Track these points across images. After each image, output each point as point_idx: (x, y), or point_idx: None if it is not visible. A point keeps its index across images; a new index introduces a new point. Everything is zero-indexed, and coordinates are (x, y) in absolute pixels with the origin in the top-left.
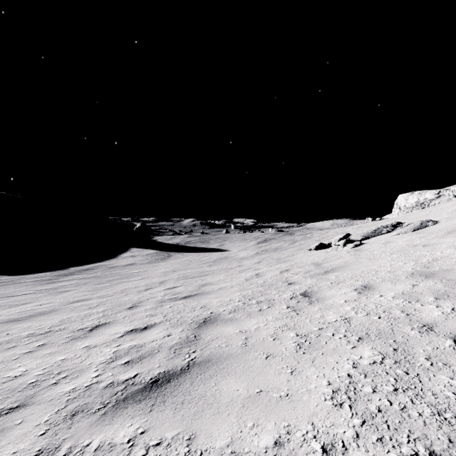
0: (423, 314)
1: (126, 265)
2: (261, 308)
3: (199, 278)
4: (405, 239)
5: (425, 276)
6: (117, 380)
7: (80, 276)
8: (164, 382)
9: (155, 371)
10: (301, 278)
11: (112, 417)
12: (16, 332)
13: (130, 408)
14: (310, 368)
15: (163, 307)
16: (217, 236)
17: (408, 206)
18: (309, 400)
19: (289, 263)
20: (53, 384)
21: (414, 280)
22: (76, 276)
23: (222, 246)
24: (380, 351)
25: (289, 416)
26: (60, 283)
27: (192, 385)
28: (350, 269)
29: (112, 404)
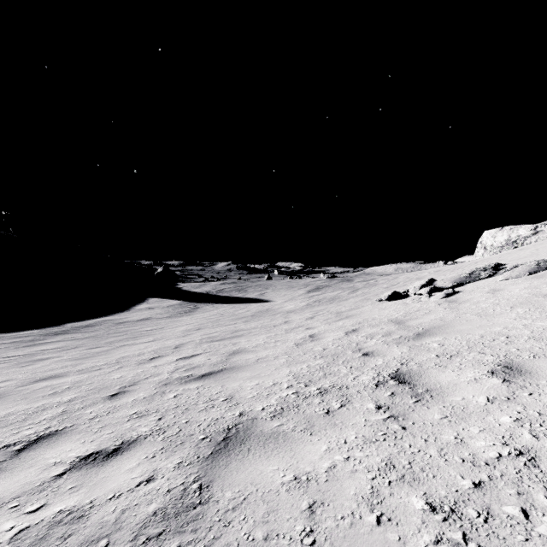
0: None
1: (139, 320)
2: (330, 408)
3: (230, 341)
4: (521, 285)
5: None
6: None
7: (74, 336)
8: None
9: None
10: (381, 345)
11: None
12: None
13: None
14: None
15: (164, 396)
16: (257, 283)
17: (496, 245)
18: None
19: (355, 319)
20: None
21: None
22: (69, 335)
23: (263, 296)
24: None
25: None
26: (43, 346)
27: None
28: (458, 332)
29: None
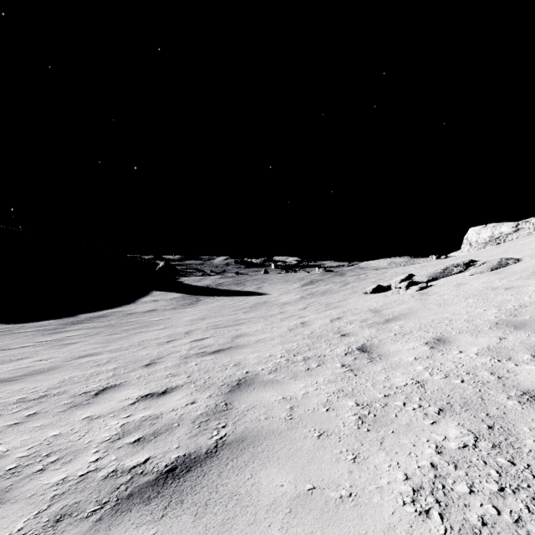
0: (520, 377)
1: (146, 311)
2: (309, 367)
3: (233, 328)
4: (481, 280)
5: (513, 327)
6: (122, 467)
7: (90, 325)
8: (183, 472)
9: (173, 454)
10: (356, 329)
11: (109, 525)
12: (4, 396)
13: (135, 511)
14: (378, 453)
15: (188, 364)
16: (255, 277)
17: (480, 241)
18: (381, 503)
19: (341, 309)
20: (37, 471)
21: (500, 331)
22: (86, 324)
23: (260, 289)
24: (470, 429)
25: (355, 530)
26: (67, 333)
27: (220, 476)
28: (417, 317)
29: (111, 504)
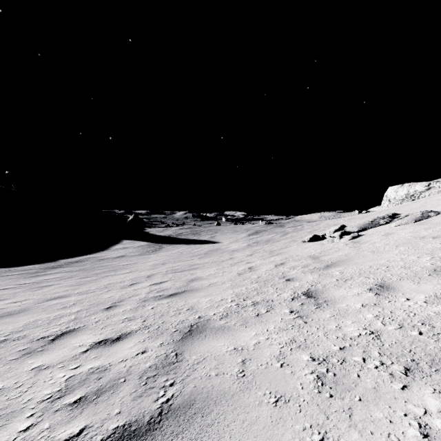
0: None
1: (116, 257)
2: (259, 313)
3: (189, 272)
4: (407, 230)
5: None
6: None
7: (67, 269)
8: None
9: (111, 423)
10: (299, 274)
11: None
12: None
13: None
14: (350, 433)
15: (145, 308)
16: (209, 228)
17: (398, 198)
18: None
19: (283, 256)
20: None
21: None
22: (64, 268)
23: (213, 238)
24: None
25: None
26: (45, 276)
27: None
28: (355, 264)
29: None
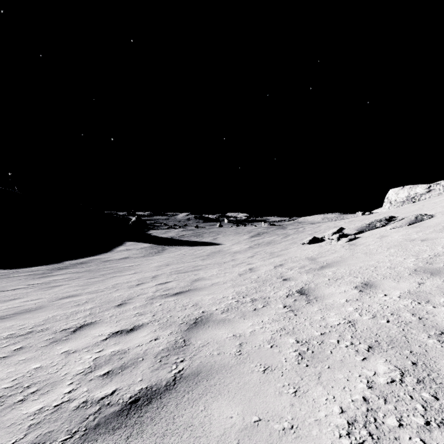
0: (438, 318)
1: (120, 259)
2: (256, 308)
3: (192, 273)
4: (400, 233)
5: (430, 273)
6: (92, 398)
7: (73, 270)
8: (144, 403)
9: (136, 386)
10: (296, 274)
11: None
12: None
13: (101, 441)
14: (316, 387)
15: (153, 305)
16: (211, 230)
17: (399, 200)
18: (320, 435)
19: (283, 257)
20: (18, 401)
21: (418, 277)
22: (70, 269)
23: (216, 240)
24: (396, 365)
25: None
26: (53, 277)
27: (177, 407)
28: (347, 265)
29: (80, 433)
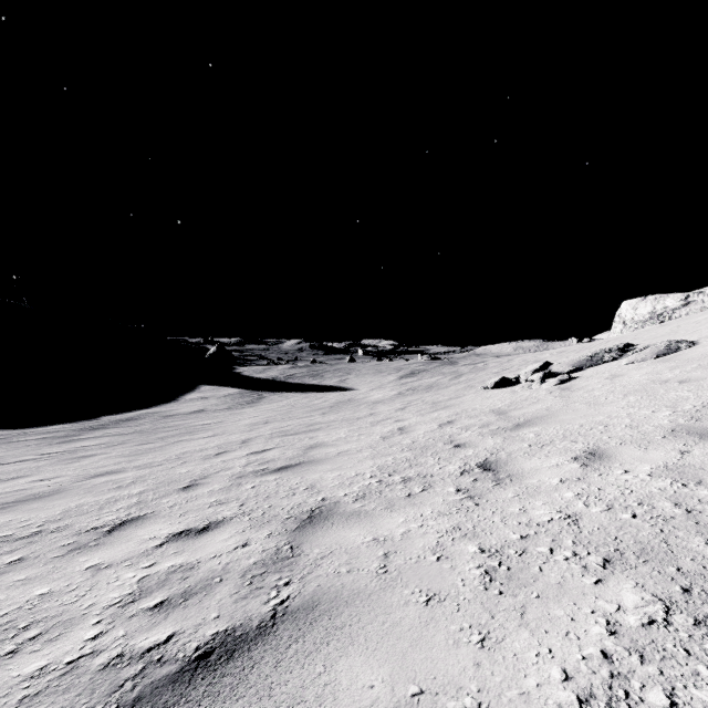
0: None
1: (191, 412)
2: (411, 492)
3: (306, 435)
4: (644, 370)
5: (698, 436)
6: (132, 650)
7: (115, 431)
8: (221, 659)
9: (208, 629)
10: (475, 437)
11: None
12: None
13: None
14: (518, 633)
15: (241, 487)
16: (336, 366)
17: (638, 319)
18: None
19: (453, 410)
20: (6, 654)
21: (680, 442)
22: (110, 430)
23: (344, 383)
24: (655, 593)
25: None
26: (82, 442)
27: (276, 668)
28: (559, 421)
29: None
